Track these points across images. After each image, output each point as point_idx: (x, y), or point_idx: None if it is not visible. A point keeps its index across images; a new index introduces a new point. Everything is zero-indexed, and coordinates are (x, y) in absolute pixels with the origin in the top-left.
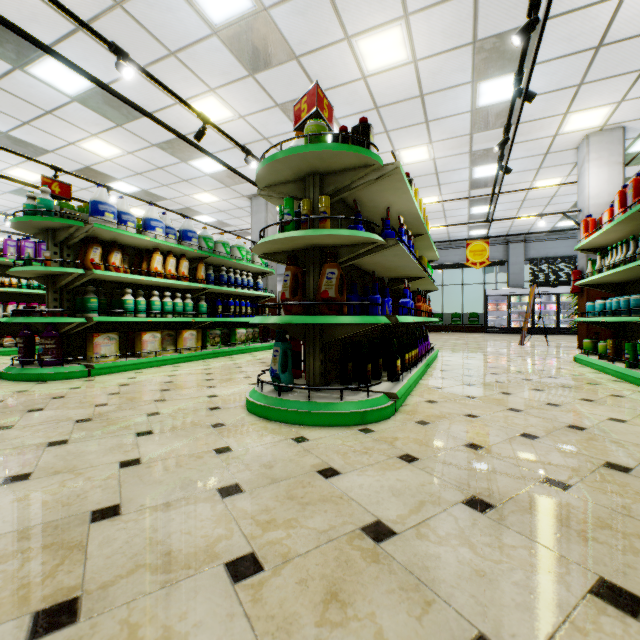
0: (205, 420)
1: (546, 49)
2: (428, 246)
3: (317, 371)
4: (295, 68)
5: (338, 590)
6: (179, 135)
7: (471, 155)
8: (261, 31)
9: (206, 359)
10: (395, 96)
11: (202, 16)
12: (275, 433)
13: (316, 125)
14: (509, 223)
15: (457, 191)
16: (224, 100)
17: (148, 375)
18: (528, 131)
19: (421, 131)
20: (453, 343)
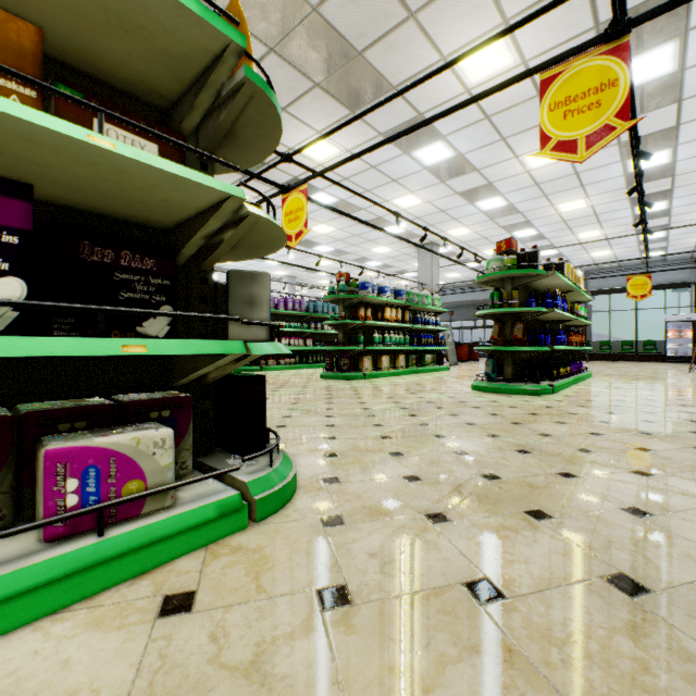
0: (459, 392)
1: (686, 136)
2: (580, 295)
3: (510, 373)
4: (475, 175)
5: (538, 409)
6: (416, 245)
7: (630, 200)
8: (456, 163)
9: (410, 374)
10: (553, 176)
11: (420, 163)
12: (496, 395)
13: (511, 259)
14: (692, 244)
15: (620, 224)
16: (419, 196)
17: (394, 380)
18: (688, 178)
19: (577, 191)
20: (614, 370)
